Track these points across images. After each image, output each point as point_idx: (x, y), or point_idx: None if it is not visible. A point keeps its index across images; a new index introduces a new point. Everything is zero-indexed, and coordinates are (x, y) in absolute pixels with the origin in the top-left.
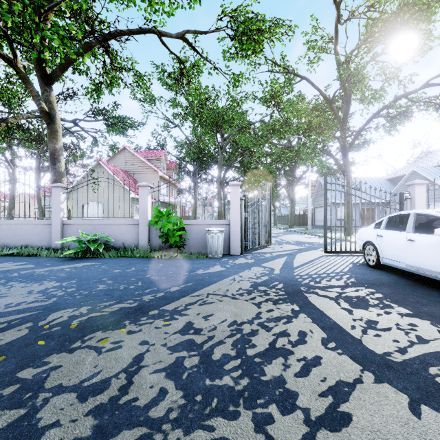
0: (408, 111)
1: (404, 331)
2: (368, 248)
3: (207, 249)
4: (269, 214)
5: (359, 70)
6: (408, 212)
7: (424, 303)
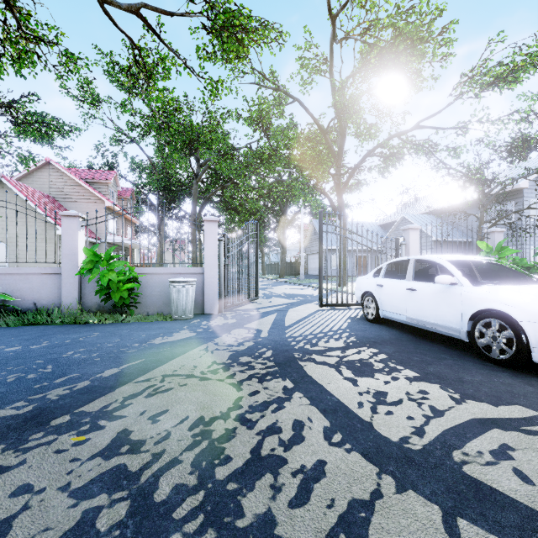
0: (400, 153)
1: (416, 401)
2: (367, 300)
3: (172, 308)
4: (255, 260)
5: (355, 99)
6: (407, 258)
7: (429, 362)
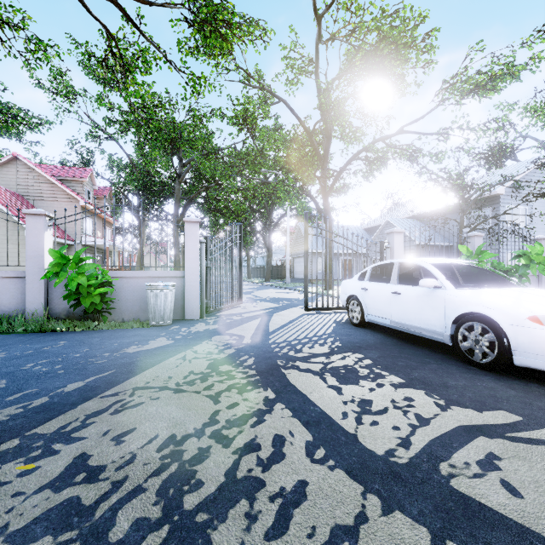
0: (384, 157)
1: (402, 409)
2: (352, 303)
3: (149, 314)
4: (239, 263)
5: (341, 101)
6: (392, 261)
7: (413, 366)
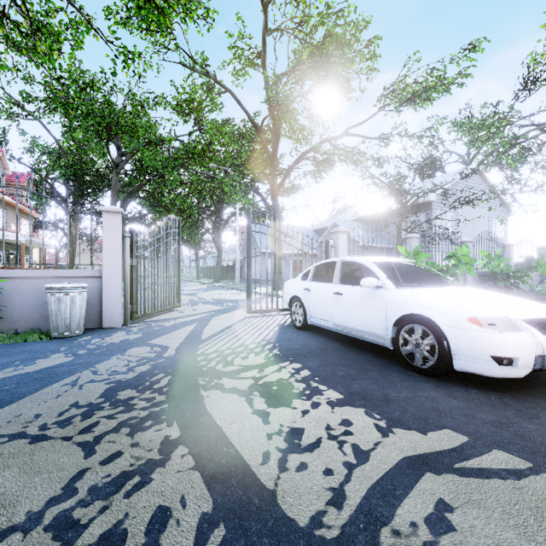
0: (331, 159)
1: (338, 440)
2: (295, 305)
3: (50, 323)
4: (177, 262)
5: (288, 96)
6: (334, 260)
7: (354, 376)
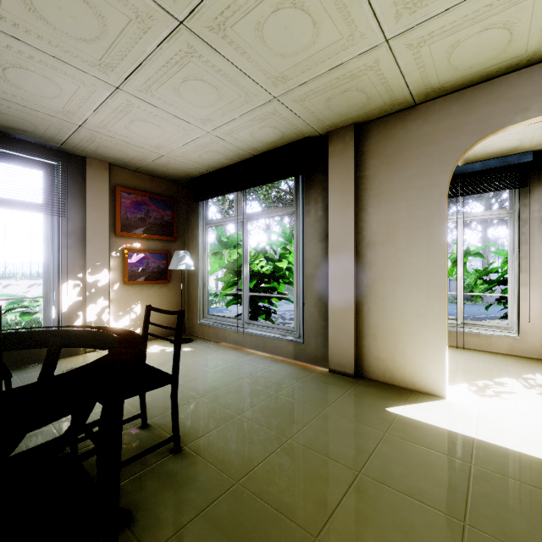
0: None
1: None
2: None
3: None
4: None
5: None
6: None
7: None
